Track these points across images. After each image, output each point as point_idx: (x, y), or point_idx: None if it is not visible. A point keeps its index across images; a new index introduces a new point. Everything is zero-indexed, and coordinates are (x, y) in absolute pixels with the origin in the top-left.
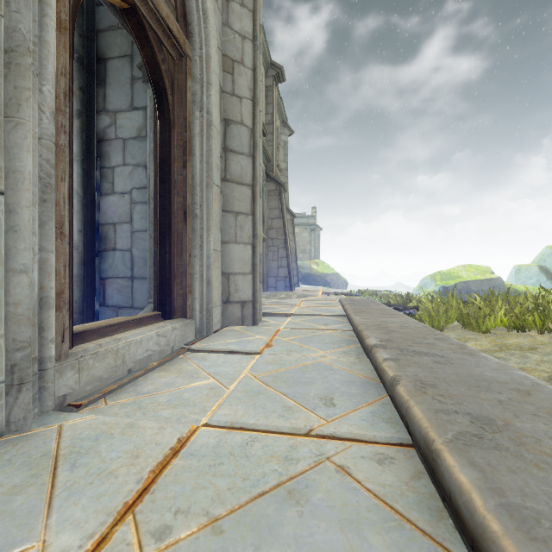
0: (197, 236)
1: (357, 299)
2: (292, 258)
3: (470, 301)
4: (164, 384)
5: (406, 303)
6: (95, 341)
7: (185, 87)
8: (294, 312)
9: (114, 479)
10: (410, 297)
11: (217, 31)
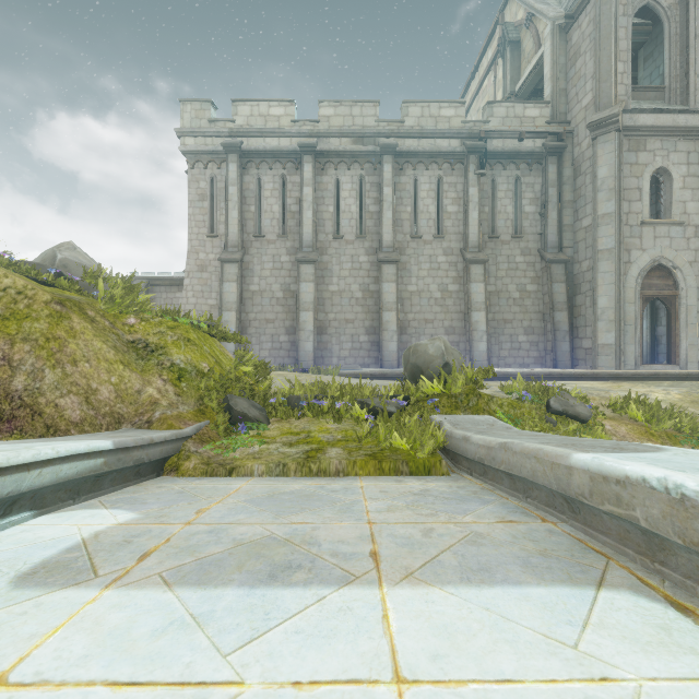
0: (681, 342)
1: None
2: None
3: None
4: None
5: None
6: (647, 364)
7: (675, 303)
8: None
9: None
10: None
11: (696, 271)
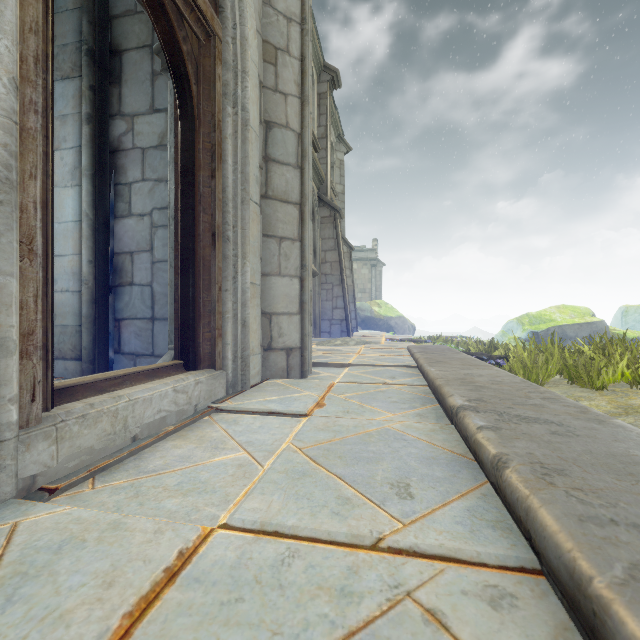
0: (230, 265)
1: (429, 347)
2: (350, 298)
3: (575, 349)
4: (177, 458)
5: (490, 351)
6: (87, 399)
7: (213, 75)
8: (352, 362)
9: (63, 629)
10: (495, 344)
11: (256, 10)
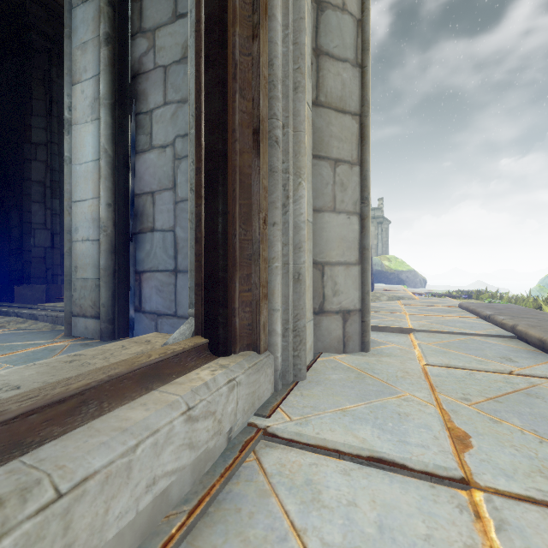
0: (279, 184)
1: (495, 306)
2: None
3: None
4: None
5: None
6: None
7: None
8: (413, 326)
9: None
10: None
11: None
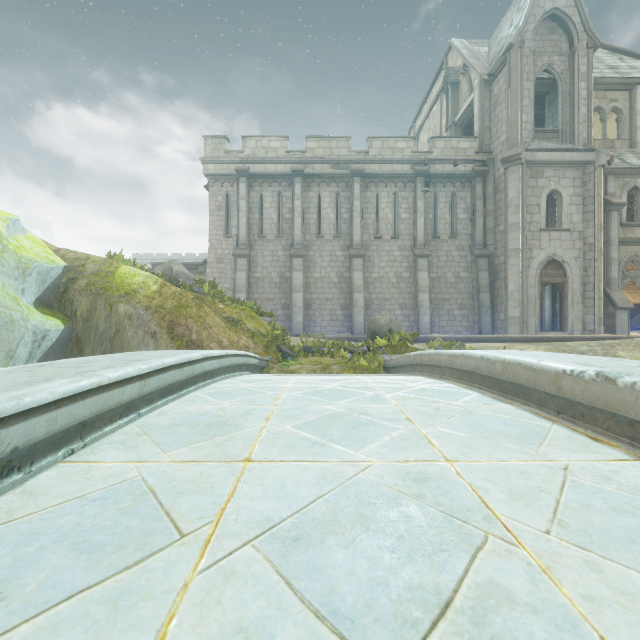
0: (568, 315)
1: None
2: None
3: None
4: None
5: None
6: (545, 331)
7: (565, 287)
8: None
9: None
10: None
11: (579, 264)
